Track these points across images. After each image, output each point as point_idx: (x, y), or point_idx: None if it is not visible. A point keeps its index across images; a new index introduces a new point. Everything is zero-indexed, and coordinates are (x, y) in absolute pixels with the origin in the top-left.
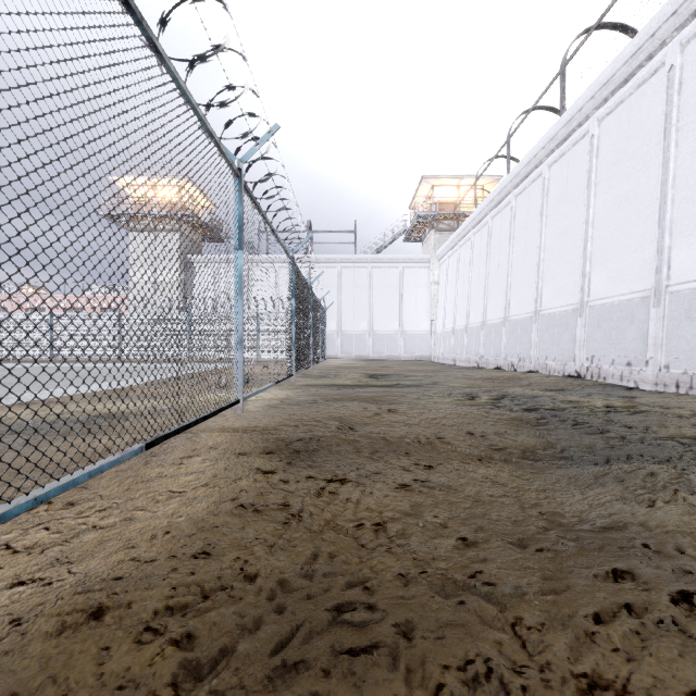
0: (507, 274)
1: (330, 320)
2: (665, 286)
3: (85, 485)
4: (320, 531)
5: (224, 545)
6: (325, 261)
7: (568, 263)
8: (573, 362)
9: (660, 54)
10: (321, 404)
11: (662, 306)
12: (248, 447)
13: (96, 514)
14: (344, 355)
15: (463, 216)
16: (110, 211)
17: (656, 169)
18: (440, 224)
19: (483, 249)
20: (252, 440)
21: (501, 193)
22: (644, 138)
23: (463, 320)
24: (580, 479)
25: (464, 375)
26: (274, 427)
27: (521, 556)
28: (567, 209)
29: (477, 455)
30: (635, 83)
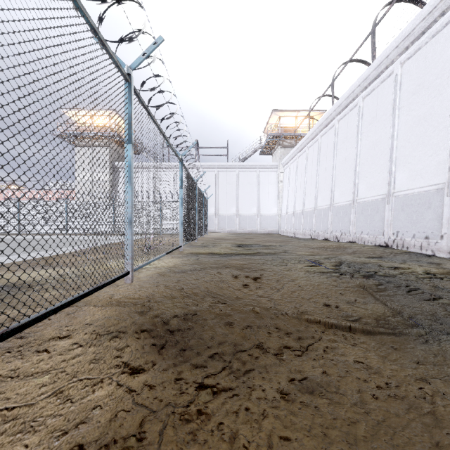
0: (332, 174)
1: (210, 206)
2: None
3: None
4: None
5: None
6: (207, 167)
7: (378, 166)
8: (382, 236)
9: None
10: (200, 271)
11: None
12: (124, 325)
13: None
14: (220, 230)
15: (300, 137)
16: None
17: (448, 95)
18: (284, 142)
19: (314, 158)
20: (129, 317)
21: (328, 119)
22: (437, 73)
23: (301, 206)
24: (446, 356)
25: (305, 245)
26: (155, 299)
27: None
28: (376, 128)
29: (340, 326)
30: (430, 34)
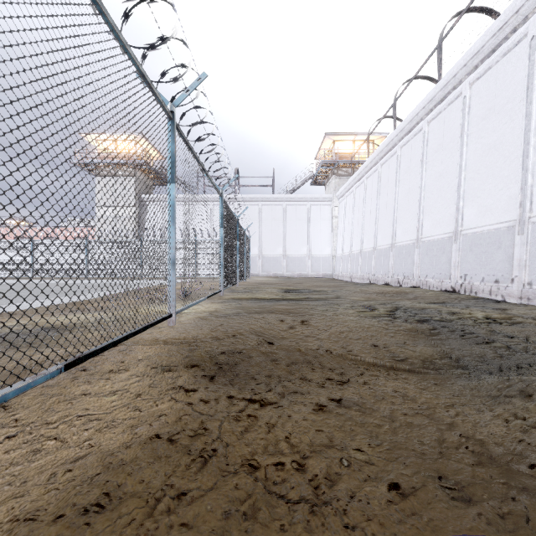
0: (394, 209)
1: (253, 246)
2: (528, 217)
3: (5, 405)
4: (235, 471)
5: (124, 496)
6: (249, 200)
7: (444, 200)
8: (449, 280)
9: (523, 28)
10: (244, 316)
11: (526, 233)
12: (174, 360)
13: (4, 443)
14: (264, 273)
15: (358, 165)
16: (18, 127)
17: (519, 121)
18: (340, 171)
19: (374, 190)
20: (179, 354)
21: (389, 145)
22: (509, 97)
23: (358, 246)
24: (481, 390)
25: (361, 290)
26: (201, 340)
27: (475, 522)
28: (443, 156)
29: (384, 365)
30: (501, 52)
